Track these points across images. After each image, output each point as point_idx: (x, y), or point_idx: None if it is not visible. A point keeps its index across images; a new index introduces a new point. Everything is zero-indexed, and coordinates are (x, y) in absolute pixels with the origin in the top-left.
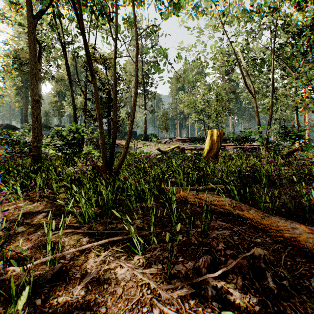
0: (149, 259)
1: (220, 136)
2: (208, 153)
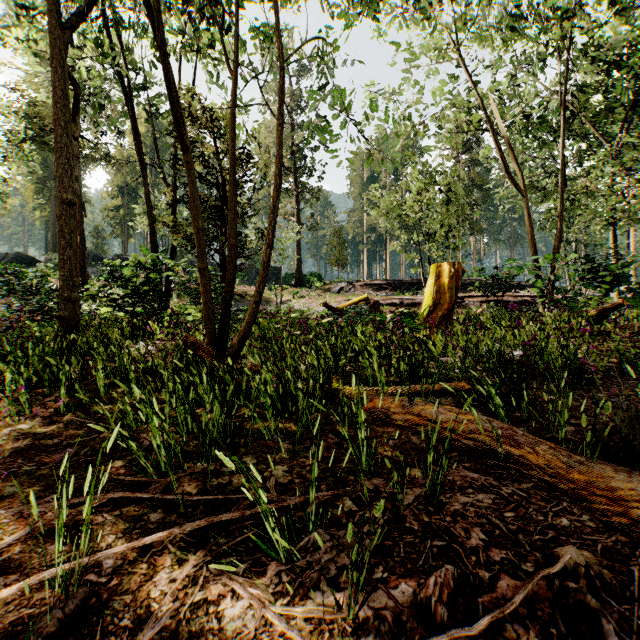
0: (305, 575)
1: (455, 276)
2: (430, 313)
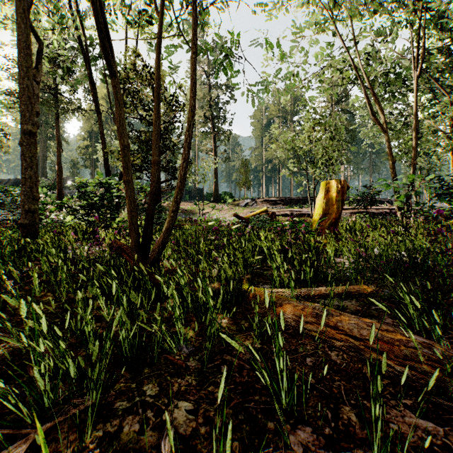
0: None
1: (341, 191)
2: (320, 221)
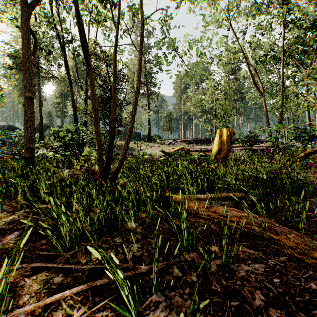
0: None
1: (230, 136)
2: (217, 155)
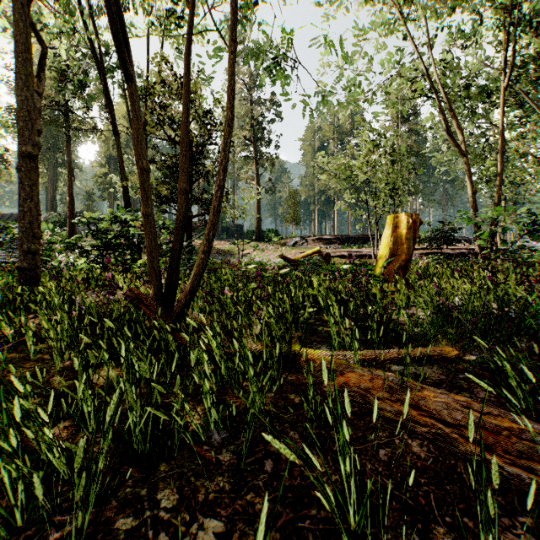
0: None
1: (413, 227)
2: (387, 264)
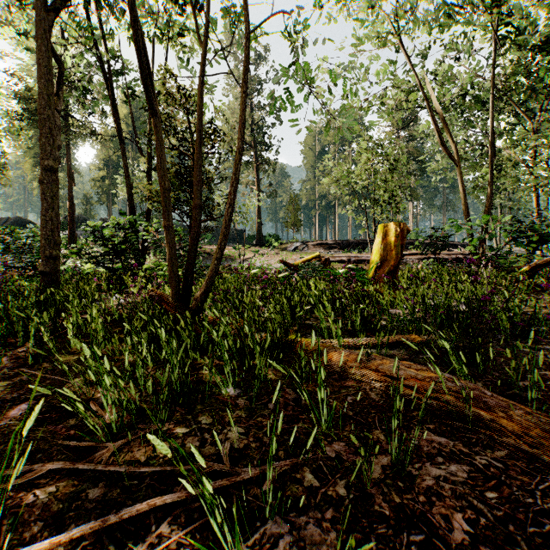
0: None
1: (401, 235)
2: (378, 269)
